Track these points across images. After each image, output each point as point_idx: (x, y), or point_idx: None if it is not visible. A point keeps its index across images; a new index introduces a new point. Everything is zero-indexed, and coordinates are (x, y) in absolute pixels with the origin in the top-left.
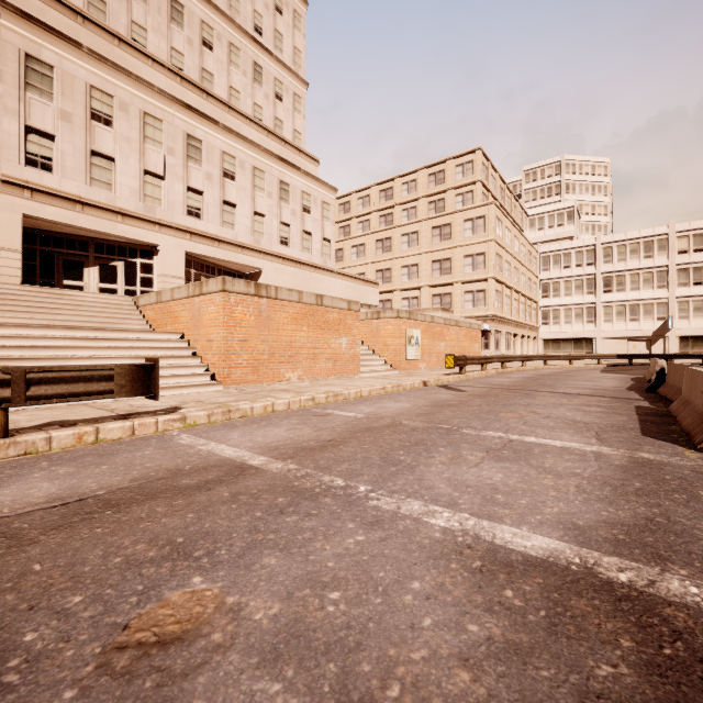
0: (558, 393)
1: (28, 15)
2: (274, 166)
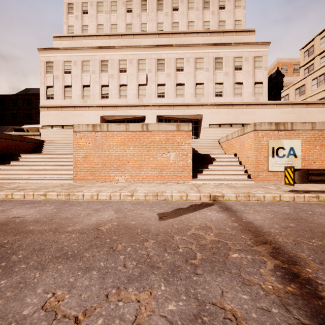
0: (299, 322)
1: (100, 47)
2: (210, 51)
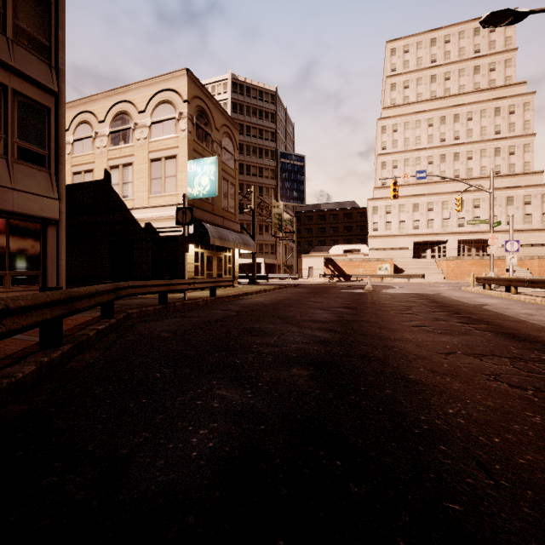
0: None
1: (413, 195)
2: (502, 192)
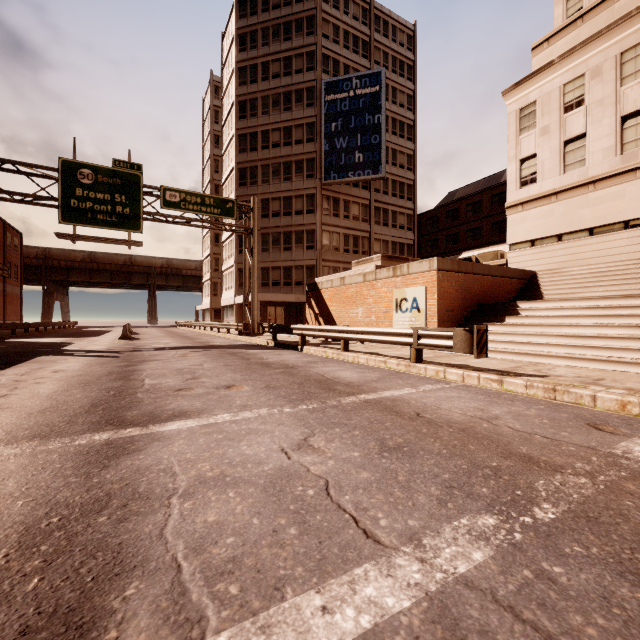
0: None
1: None
2: None
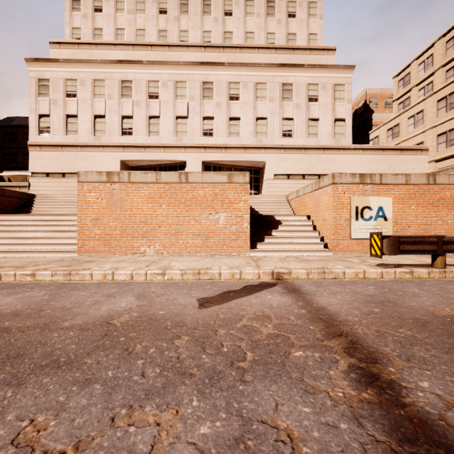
0: (373, 440)
1: (121, 61)
2: (275, 74)
